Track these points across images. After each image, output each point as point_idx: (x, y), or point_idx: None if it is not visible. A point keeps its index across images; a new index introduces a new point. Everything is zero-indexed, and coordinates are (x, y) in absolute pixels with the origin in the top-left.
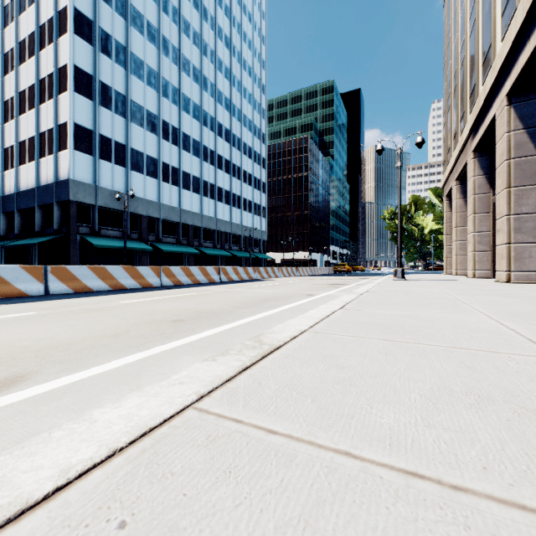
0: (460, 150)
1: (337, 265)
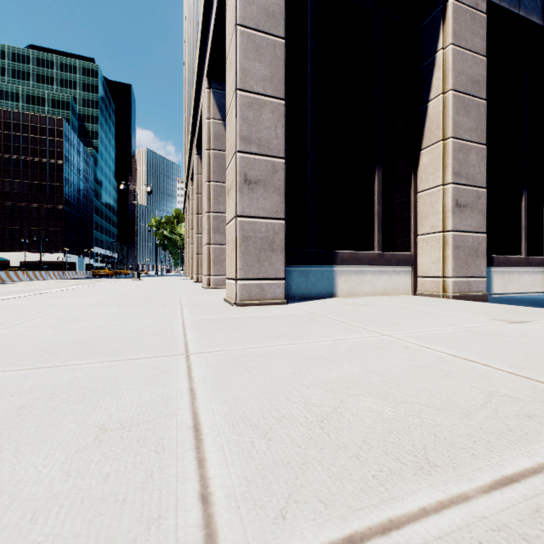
0: (185, 195)
1: (97, 269)
